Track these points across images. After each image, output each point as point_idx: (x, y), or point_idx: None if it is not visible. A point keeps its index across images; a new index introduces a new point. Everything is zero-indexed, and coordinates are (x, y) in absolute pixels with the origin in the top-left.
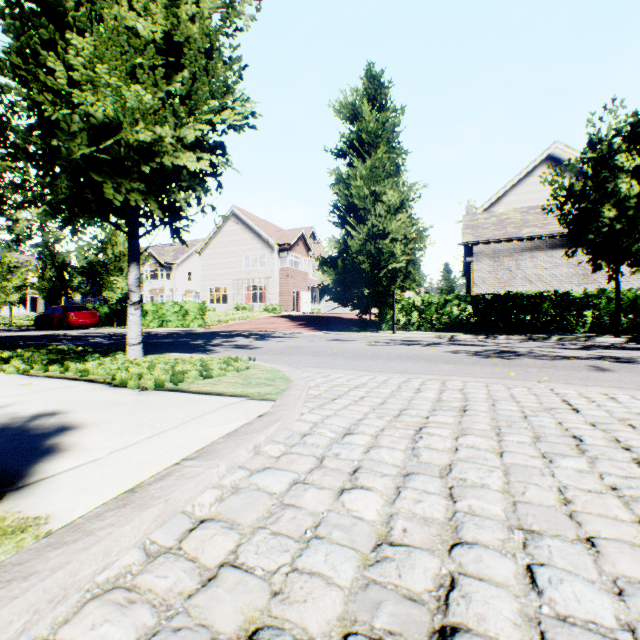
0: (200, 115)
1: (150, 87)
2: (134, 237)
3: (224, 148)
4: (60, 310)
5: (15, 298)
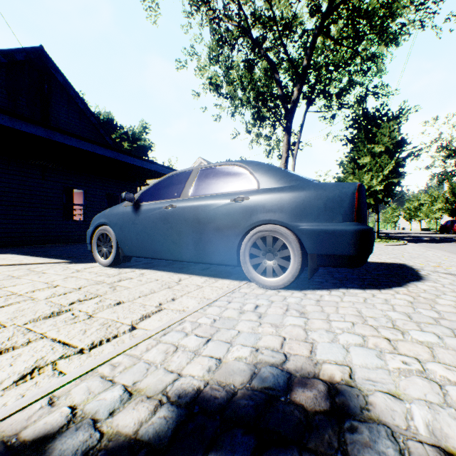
0: (381, 173)
1: (368, 174)
2: (375, 206)
3: (396, 174)
4: (449, 222)
5: (436, 215)
